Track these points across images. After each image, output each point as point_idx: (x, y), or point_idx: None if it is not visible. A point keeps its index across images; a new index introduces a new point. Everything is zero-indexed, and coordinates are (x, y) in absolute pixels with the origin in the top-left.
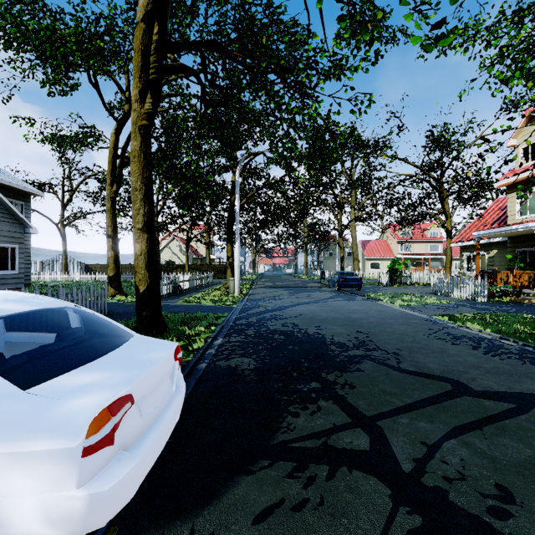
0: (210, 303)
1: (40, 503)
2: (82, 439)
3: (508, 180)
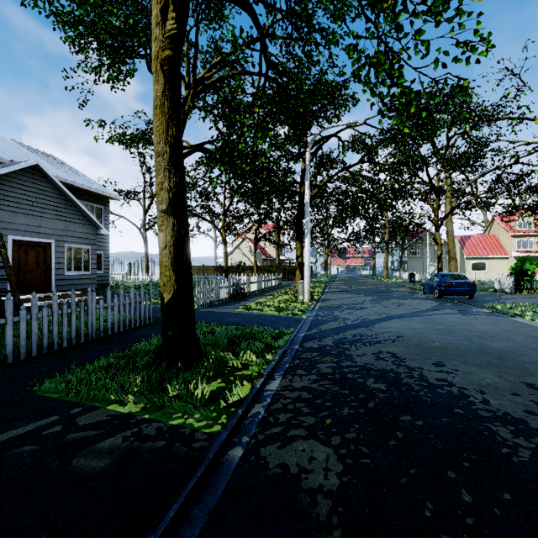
0: (273, 312)
1: None
2: None
3: None
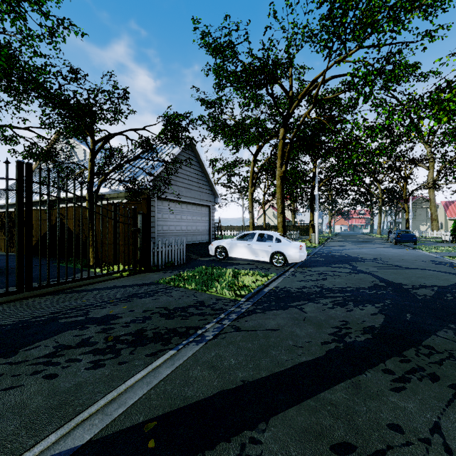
0: None
1: (295, 253)
2: (299, 247)
3: None
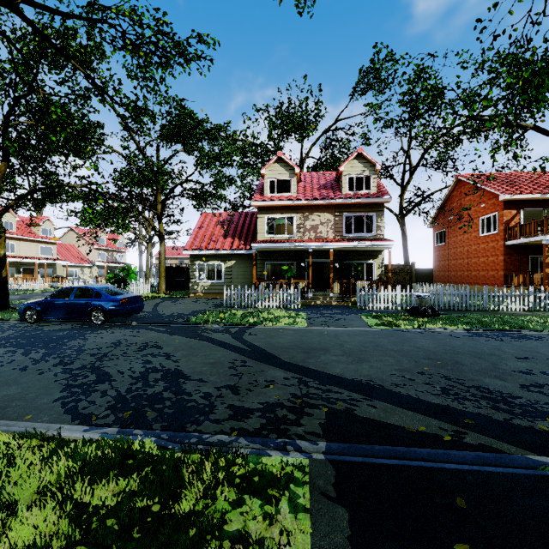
0: None
1: None
2: None
3: (265, 202)
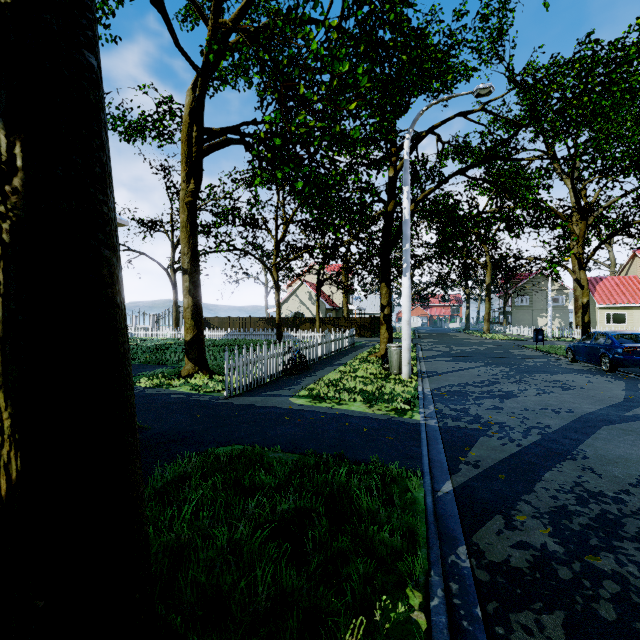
0: (360, 405)
1: None
2: None
3: None
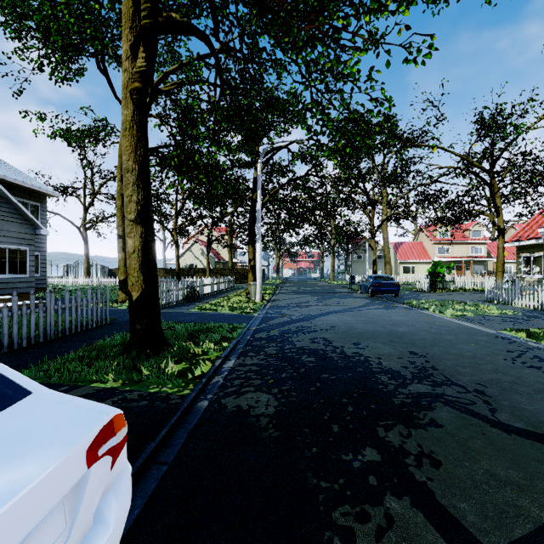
0: (227, 311)
1: None
2: None
3: None
